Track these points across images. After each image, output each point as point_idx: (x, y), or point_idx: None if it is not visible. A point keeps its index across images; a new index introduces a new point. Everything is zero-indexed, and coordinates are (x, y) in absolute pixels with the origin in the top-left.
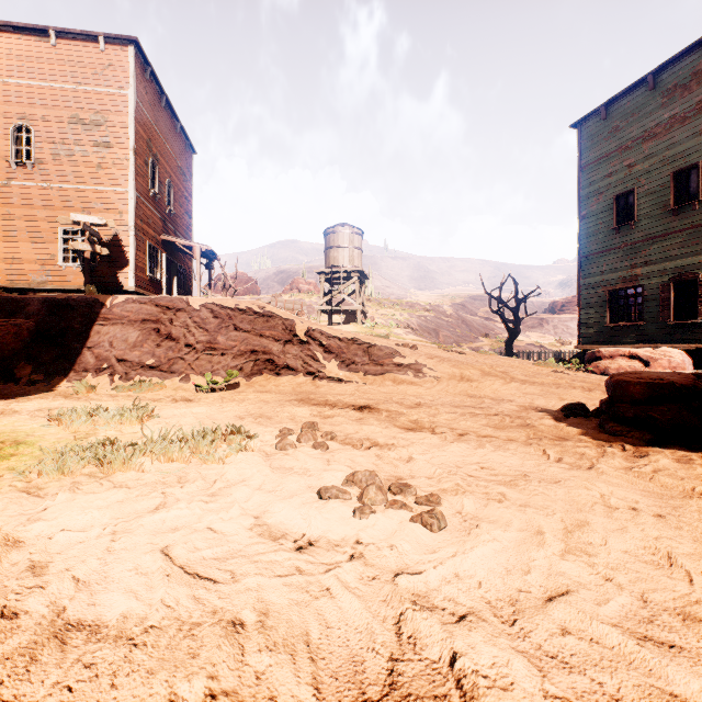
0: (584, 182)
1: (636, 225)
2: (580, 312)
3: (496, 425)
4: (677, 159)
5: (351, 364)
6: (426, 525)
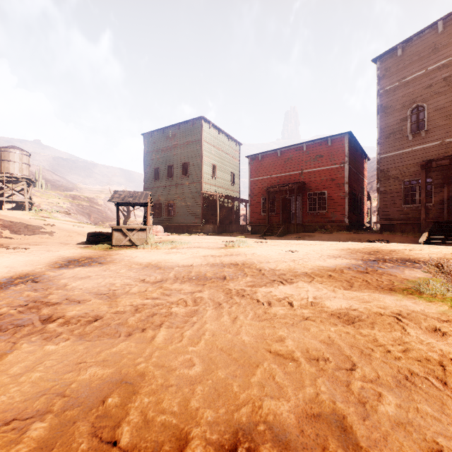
0: (146, 159)
1: (160, 181)
2: (145, 210)
3: (61, 244)
4: (169, 161)
5: (18, 232)
6: (26, 249)
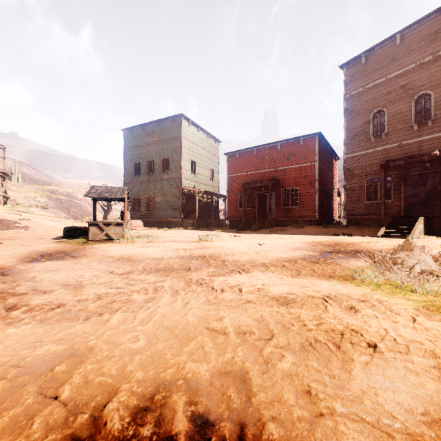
0: (126, 154)
1: (140, 176)
2: None
3: (36, 239)
4: (149, 157)
5: None
6: None
